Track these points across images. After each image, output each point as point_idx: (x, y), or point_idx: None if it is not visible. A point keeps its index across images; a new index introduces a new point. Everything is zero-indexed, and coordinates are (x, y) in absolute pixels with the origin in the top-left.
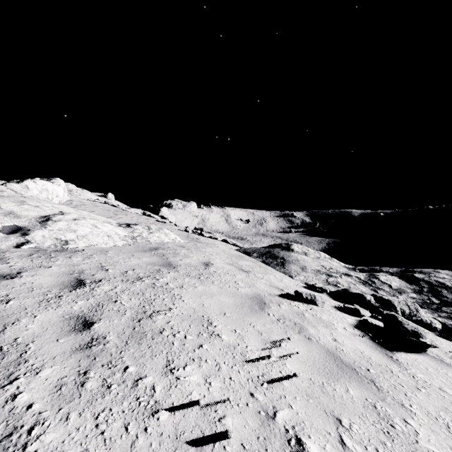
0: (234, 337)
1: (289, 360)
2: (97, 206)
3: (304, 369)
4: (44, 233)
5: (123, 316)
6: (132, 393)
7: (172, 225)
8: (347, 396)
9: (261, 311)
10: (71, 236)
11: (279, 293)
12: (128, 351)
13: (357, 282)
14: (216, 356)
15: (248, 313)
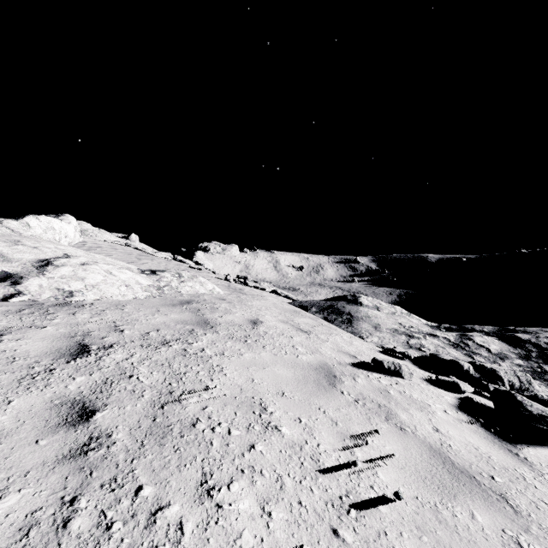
0: (299, 431)
1: (380, 466)
2: (116, 249)
3: (405, 481)
4: (41, 281)
5: (140, 399)
6: (145, 539)
7: (209, 273)
8: (474, 527)
9: (332, 387)
10: (78, 286)
11: (351, 361)
12: (143, 458)
13: (446, 344)
14: (276, 463)
15: (314, 391)
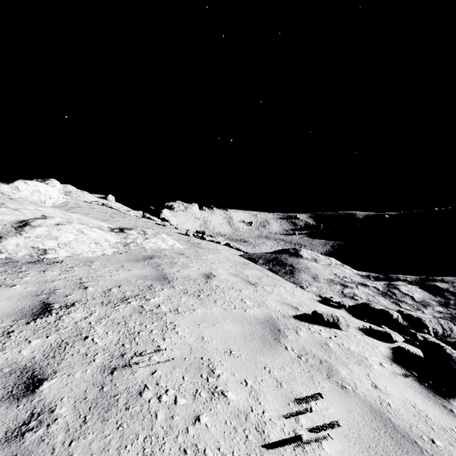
0: (244, 396)
1: (325, 434)
2: (93, 208)
3: (349, 452)
4: (18, 241)
5: (91, 363)
6: None
7: (172, 228)
8: None
9: (276, 343)
10: (51, 245)
11: (294, 313)
12: (82, 439)
13: (376, 293)
14: (220, 438)
15: (260, 348)
